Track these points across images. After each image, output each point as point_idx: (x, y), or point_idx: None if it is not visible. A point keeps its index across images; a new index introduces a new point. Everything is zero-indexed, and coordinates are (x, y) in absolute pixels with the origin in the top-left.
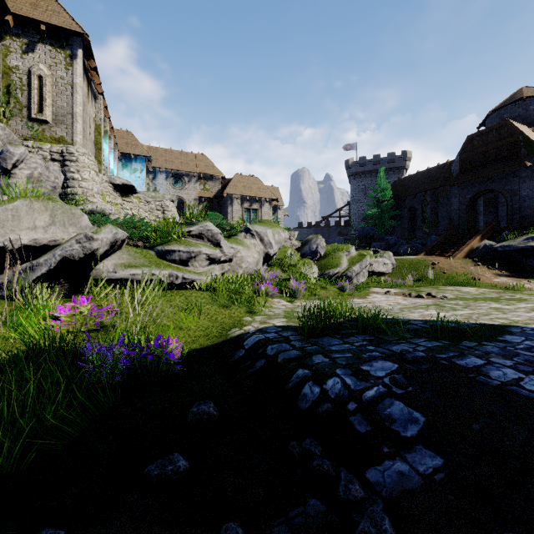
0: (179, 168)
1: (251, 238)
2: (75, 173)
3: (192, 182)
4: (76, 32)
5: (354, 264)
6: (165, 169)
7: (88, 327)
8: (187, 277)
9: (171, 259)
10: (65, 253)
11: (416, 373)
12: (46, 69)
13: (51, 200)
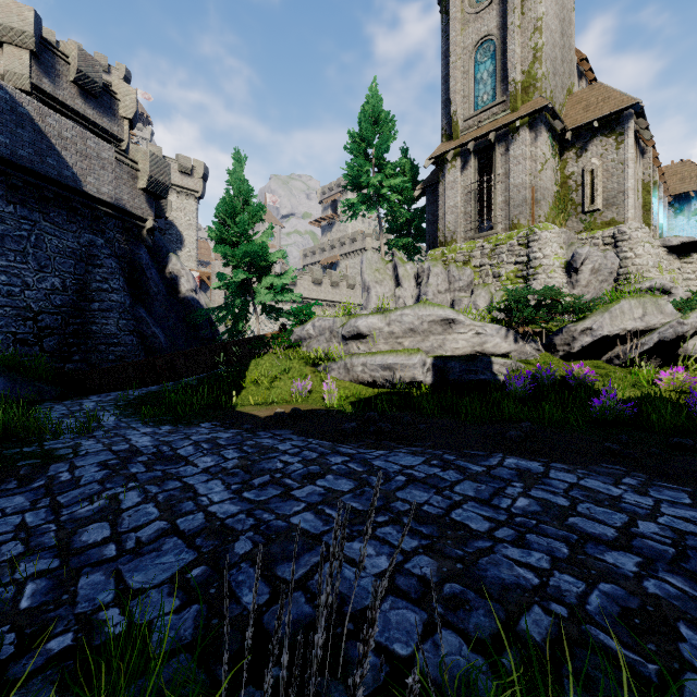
0: None
1: None
2: (627, 252)
3: None
4: (627, 107)
5: None
6: None
7: (682, 389)
8: None
9: None
10: (661, 335)
11: None
12: (597, 161)
13: (641, 297)
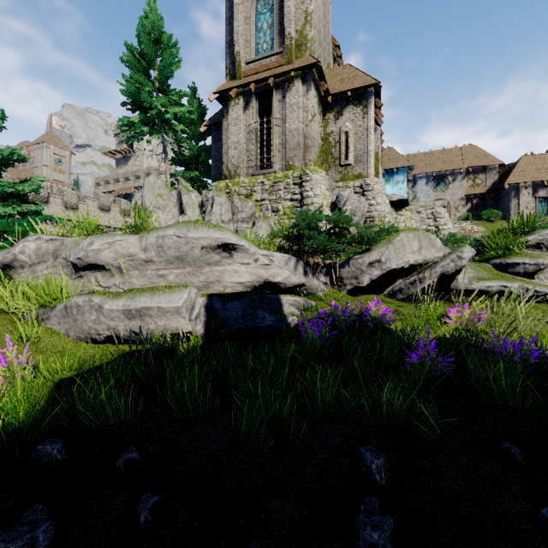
0: (441, 169)
1: None
2: (371, 200)
3: (457, 180)
4: (371, 84)
5: None
6: (425, 174)
7: (468, 327)
8: (539, 290)
9: (513, 272)
10: (443, 270)
11: None
12: (349, 125)
13: (416, 230)
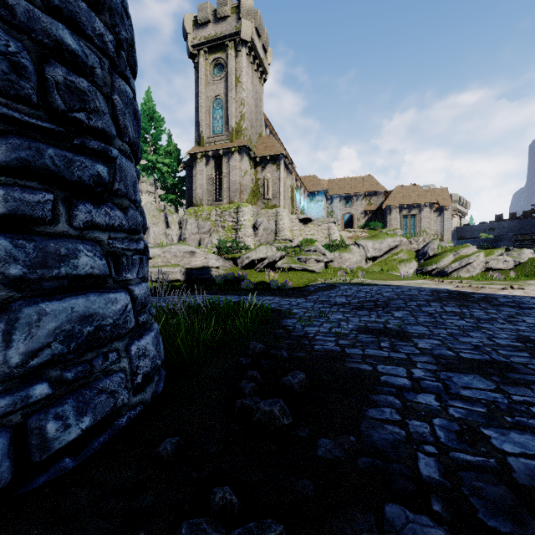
0: (349, 192)
1: (357, 248)
2: (280, 221)
3: (359, 200)
4: (280, 154)
5: (455, 261)
6: (339, 195)
7: (273, 279)
8: (304, 267)
9: (300, 261)
10: (269, 260)
11: (326, 286)
12: (269, 175)
13: (267, 245)
